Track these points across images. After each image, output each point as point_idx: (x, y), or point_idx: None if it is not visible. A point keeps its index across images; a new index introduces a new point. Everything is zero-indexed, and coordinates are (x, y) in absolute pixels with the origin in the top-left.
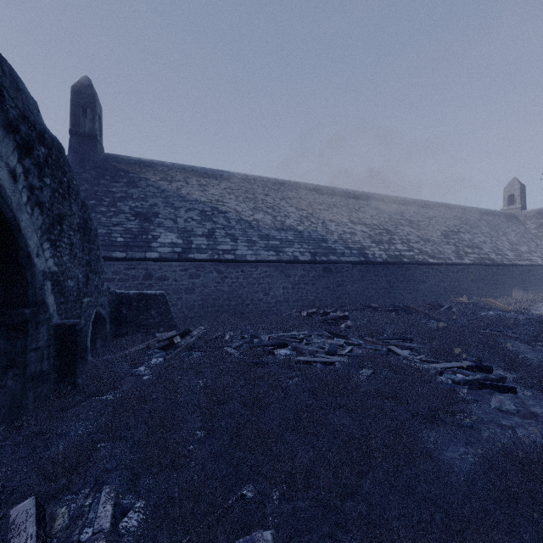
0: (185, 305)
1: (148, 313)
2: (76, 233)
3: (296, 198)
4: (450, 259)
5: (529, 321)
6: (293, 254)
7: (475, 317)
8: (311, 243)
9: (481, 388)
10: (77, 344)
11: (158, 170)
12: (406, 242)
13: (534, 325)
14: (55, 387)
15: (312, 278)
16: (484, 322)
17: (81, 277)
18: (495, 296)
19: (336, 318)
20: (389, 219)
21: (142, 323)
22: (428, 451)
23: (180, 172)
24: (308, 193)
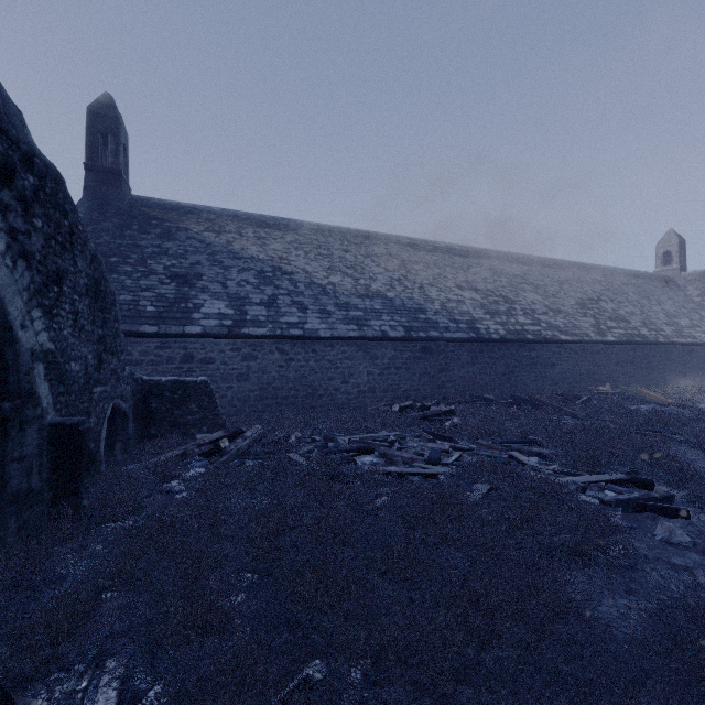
0: (237, 397)
1: (187, 407)
2: (83, 298)
3: (385, 256)
4: (588, 335)
5: (695, 418)
6: (382, 328)
7: (624, 413)
8: (405, 314)
9: (640, 510)
10: (81, 451)
11: (202, 218)
12: (530, 313)
13: (703, 423)
14: (50, 511)
15: (406, 361)
16: (637, 420)
17: (90, 357)
18: (648, 384)
19: (438, 414)
20: (507, 283)
21: (179, 421)
22: (575, 606)
23: (231, 221)
24: (401, 248)
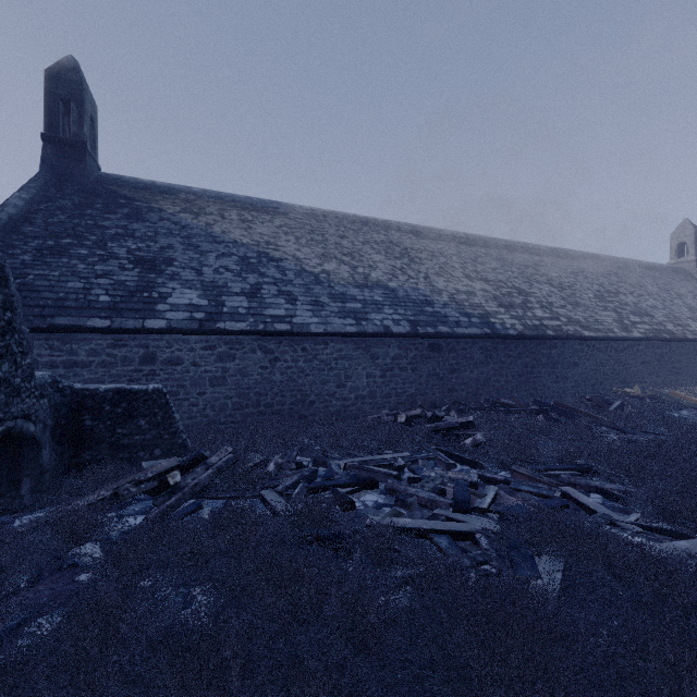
0: (210, 405)
1: (133, 424)
2: None
3: (385, 243)
4: (612, 331)
5: None
6: (383, 322)
7: (682, 425)
8: (410, 306)
9: None
10: None
11: (179, 199)
12: (548, 306)
13: None
14: None
15: (412, 360)
16: None
17: None
18: (675, 385)
19: (455, 427)
20: (519, 273)
21: (122, 442)
22: None
23: (213, 202)
24: (402, 235)
